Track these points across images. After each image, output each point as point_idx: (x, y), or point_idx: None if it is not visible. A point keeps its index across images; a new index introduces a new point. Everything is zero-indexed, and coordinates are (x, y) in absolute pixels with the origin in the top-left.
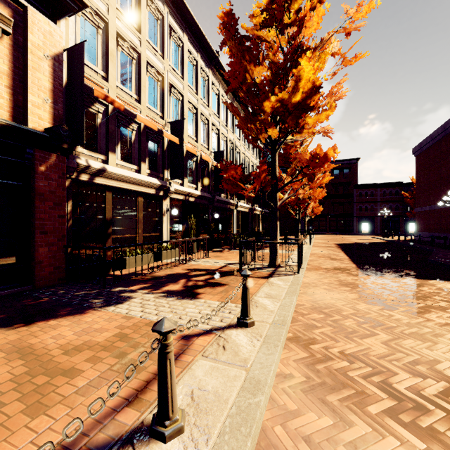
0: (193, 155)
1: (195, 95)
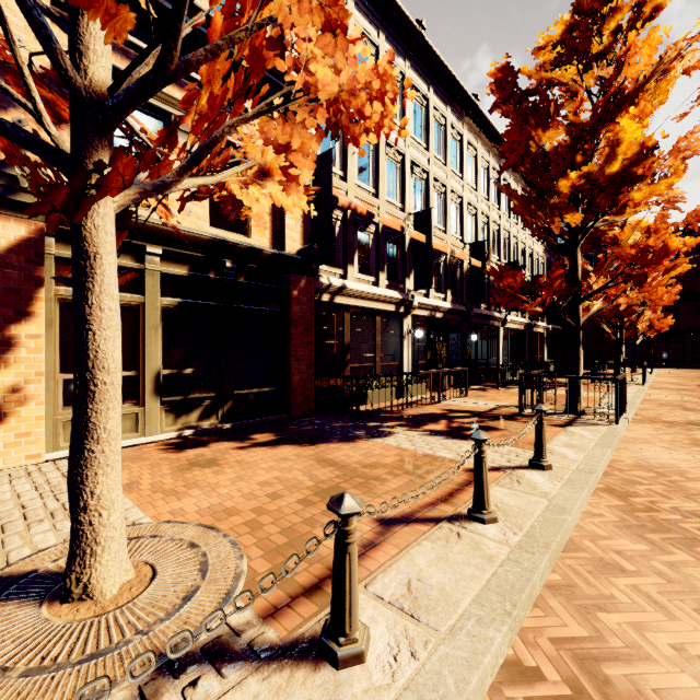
0: (440, 252)
1: (444, 168)
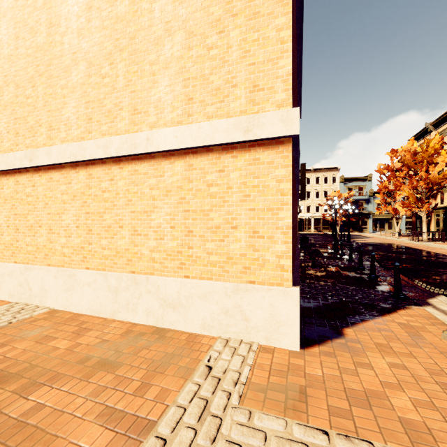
0: None
1: None
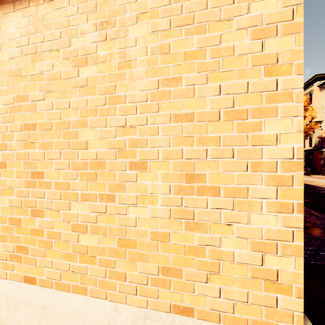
0: None
1: None
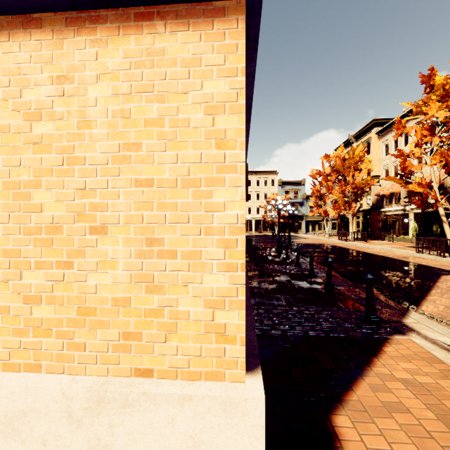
0: None
1: None
